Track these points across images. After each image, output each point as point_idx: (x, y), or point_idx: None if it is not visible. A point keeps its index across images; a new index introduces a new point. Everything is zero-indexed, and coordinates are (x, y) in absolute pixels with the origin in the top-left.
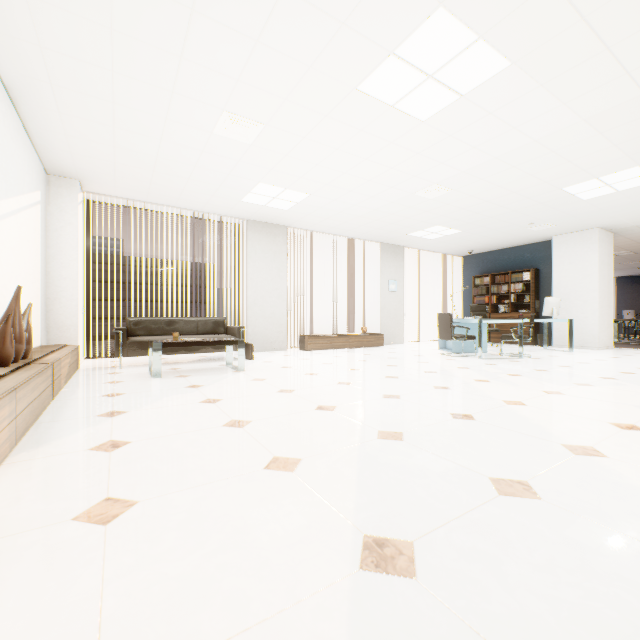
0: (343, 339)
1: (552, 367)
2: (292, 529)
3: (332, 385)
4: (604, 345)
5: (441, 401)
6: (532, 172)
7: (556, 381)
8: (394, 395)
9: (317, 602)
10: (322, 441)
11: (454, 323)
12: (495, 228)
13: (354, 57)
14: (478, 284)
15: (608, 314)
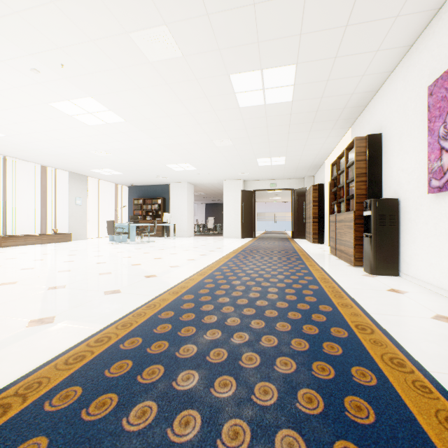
0: (37, 237)
1: (158, 245)
2: (21, 291)
3: (30, 261)
4: (190, 235)
5: (95, 260)
6: (150, 156)
7: (153, 249)
8: (71, 261)
9: (34, 295)
10: (28, 276)
11: (118, 226)
12: (142, 175)
13: (46, 94)
14: (137, 203)
15: (192, 221)
